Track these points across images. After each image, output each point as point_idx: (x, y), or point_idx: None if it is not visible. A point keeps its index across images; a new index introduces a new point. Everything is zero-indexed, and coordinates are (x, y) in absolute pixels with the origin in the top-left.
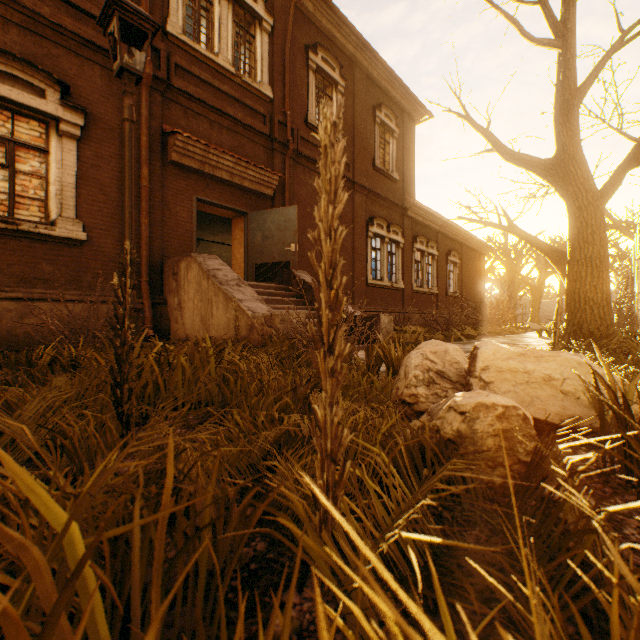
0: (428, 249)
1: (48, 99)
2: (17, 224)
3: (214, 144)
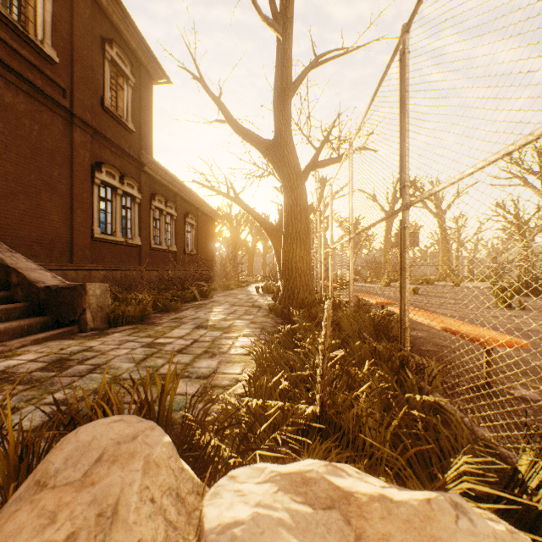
0: (167, 209)
1: None
2: None
3: None
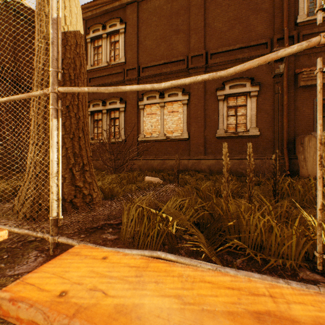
0: None
1: (246, 86)
2: (237, 134)
3: None
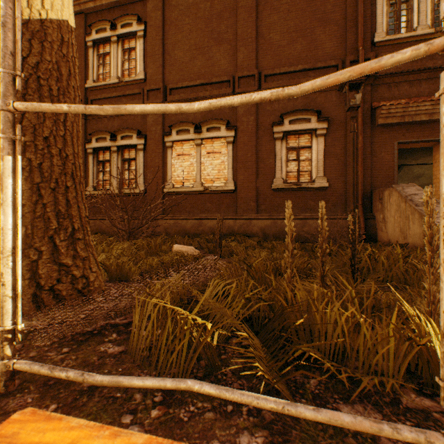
0: None
1: (311, 122)
2: (300, 185)
3: (412, 97)
